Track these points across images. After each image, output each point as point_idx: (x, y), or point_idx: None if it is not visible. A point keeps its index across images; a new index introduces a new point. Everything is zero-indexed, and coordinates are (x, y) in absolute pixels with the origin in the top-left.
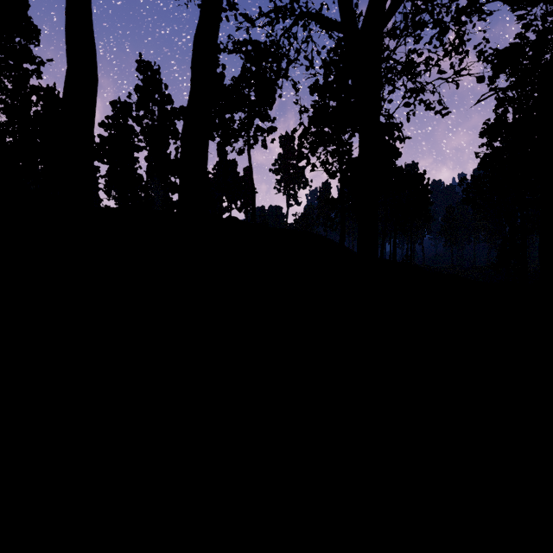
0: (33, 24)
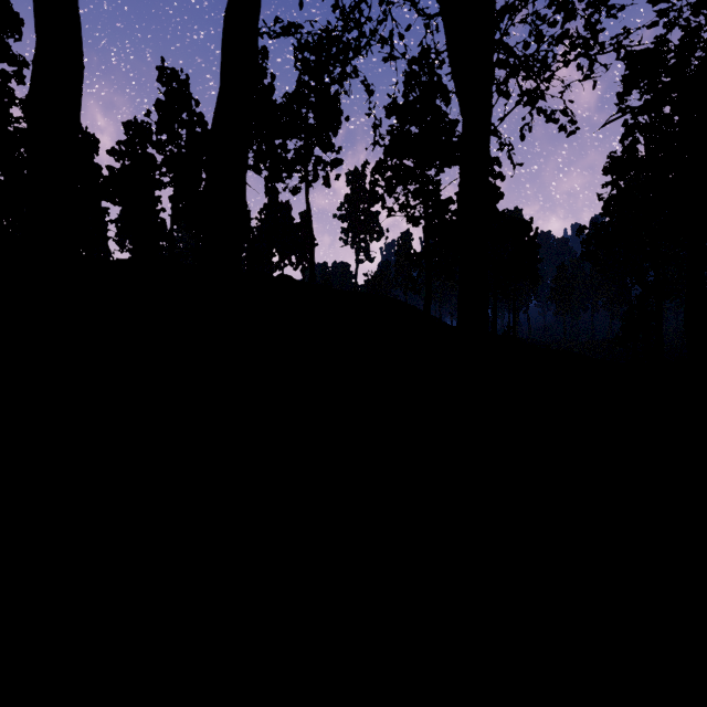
0: (12, 10)
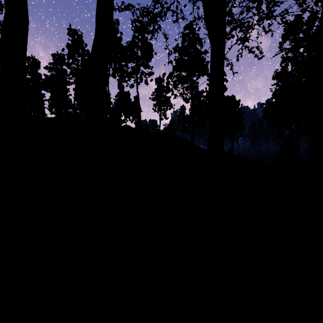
0: None
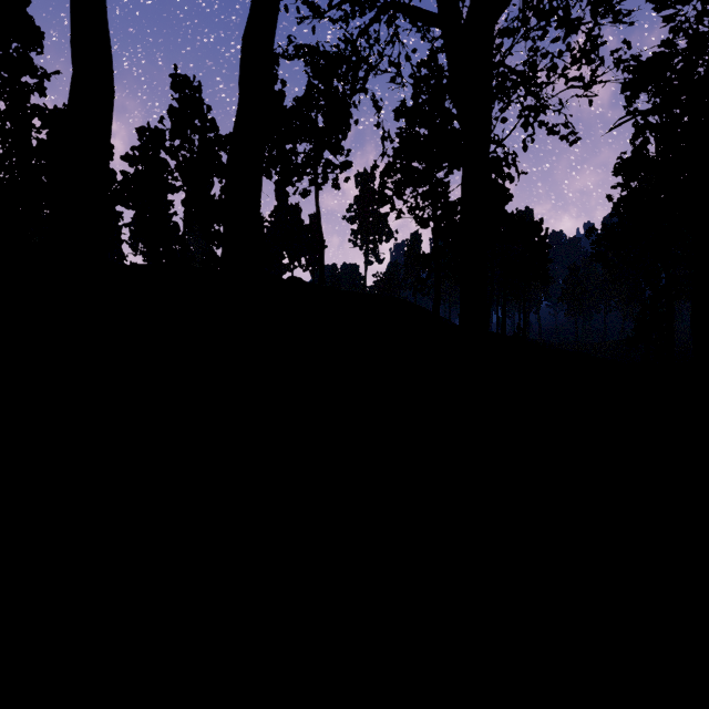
0: (34, 25)
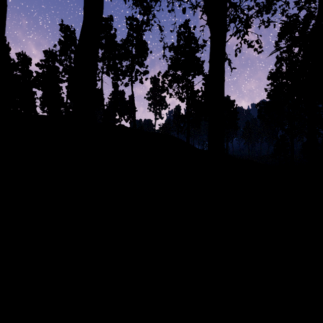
0: None
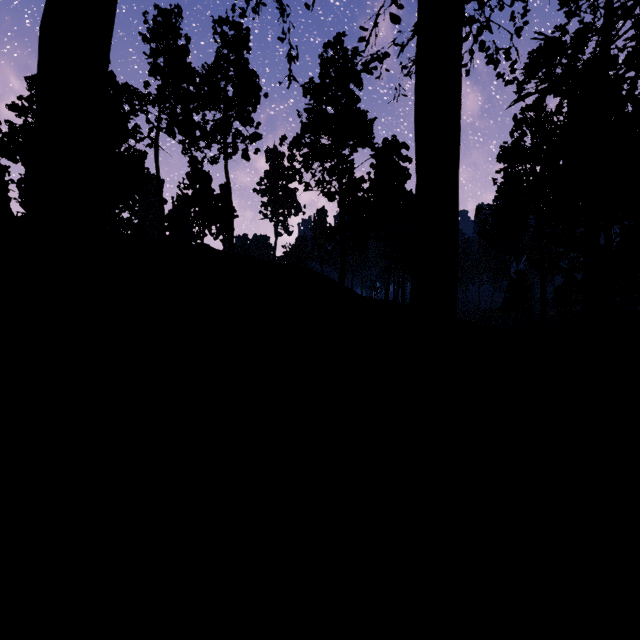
0: None
